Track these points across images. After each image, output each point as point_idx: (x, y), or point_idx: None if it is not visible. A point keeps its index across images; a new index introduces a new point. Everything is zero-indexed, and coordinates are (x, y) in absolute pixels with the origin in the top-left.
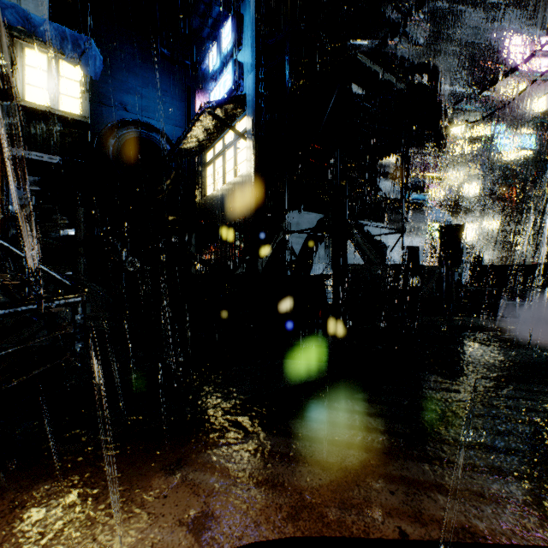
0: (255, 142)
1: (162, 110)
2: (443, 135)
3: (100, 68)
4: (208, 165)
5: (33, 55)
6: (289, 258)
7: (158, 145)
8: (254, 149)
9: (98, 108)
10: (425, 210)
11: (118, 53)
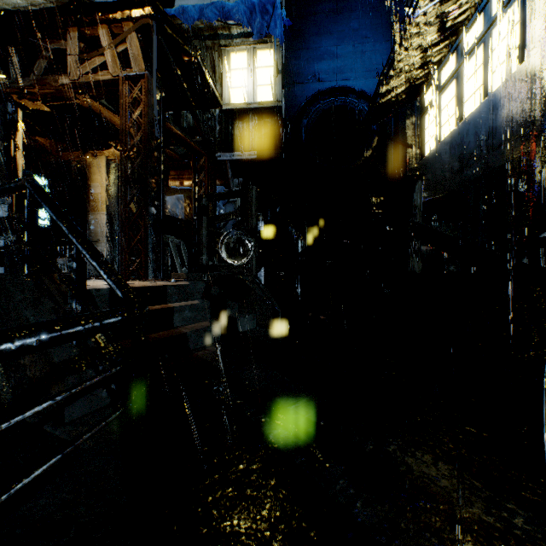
0: None
1: (360, 64)
2: None
3: (286, 27)
4: (426, 111)
5: (236, 57)
6: None
7: (356, 108)
8: None
9: (291, 90)
10: None
11: (311, 18)
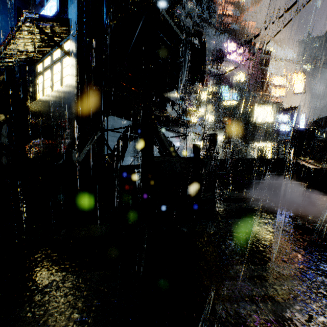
0: (77, 58)
1: None
2: (206, 78)
3: None
4: (38, 76)
5: None
6: (106, 151)
7: None
8: (76, 64)
9: None
10: (193, 125)
11: None
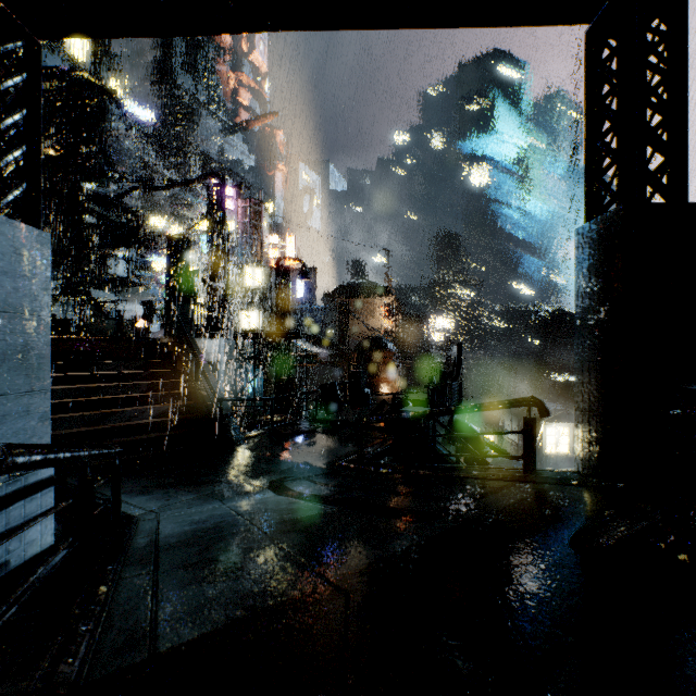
0: None
1: None
2: (143, 252)
3: None
4: None
5: None
6: None
7: None
8: None
9: None
10: (142, 287)
11: None
